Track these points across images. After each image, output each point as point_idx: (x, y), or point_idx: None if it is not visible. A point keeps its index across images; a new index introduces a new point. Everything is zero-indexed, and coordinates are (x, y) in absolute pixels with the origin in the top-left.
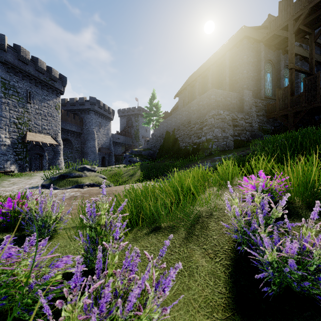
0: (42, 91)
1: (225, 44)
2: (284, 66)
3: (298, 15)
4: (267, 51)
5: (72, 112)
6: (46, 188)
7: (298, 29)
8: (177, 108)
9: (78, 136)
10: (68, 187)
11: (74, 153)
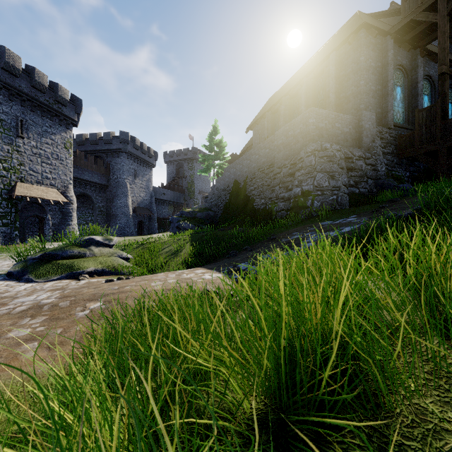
0: (42, 120)
1: (327, 44)
2: (423, 76)
3: None
4: (396, 51)
5: (94, 154)
6: (14, 278)
7: None
8: (250, 148)
9: (103, 190)
10: (52, 277)
11: (97, 215)
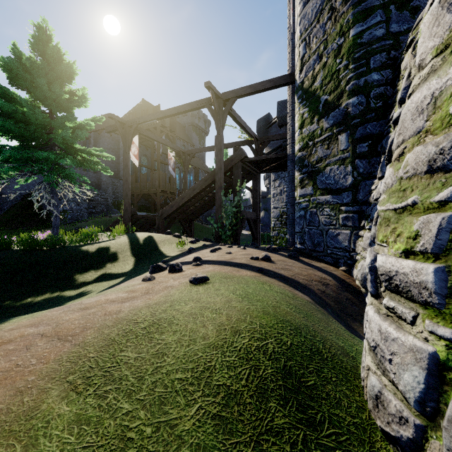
0: None
1: None
2: (142, 155)
3: None
4: None
5: None
6: None
7: (142, 137)
8: None
9: None
10: None
11: None
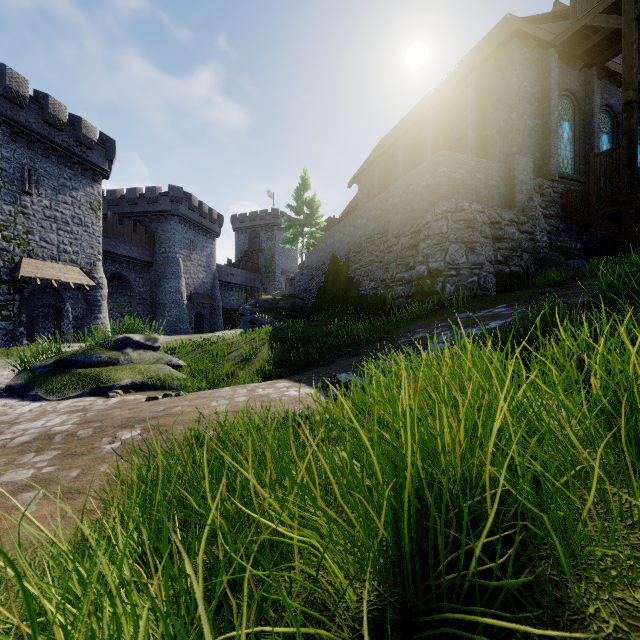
0: (59, 169)
1: (464, 61)
2: (601, 106)
3: None
4: (562, 71)
5: (132, 219)
6: (15, 395)
7: None
8: (354, 209)
9: (146, 269)
10: (70, 393)
11: (137, 305)
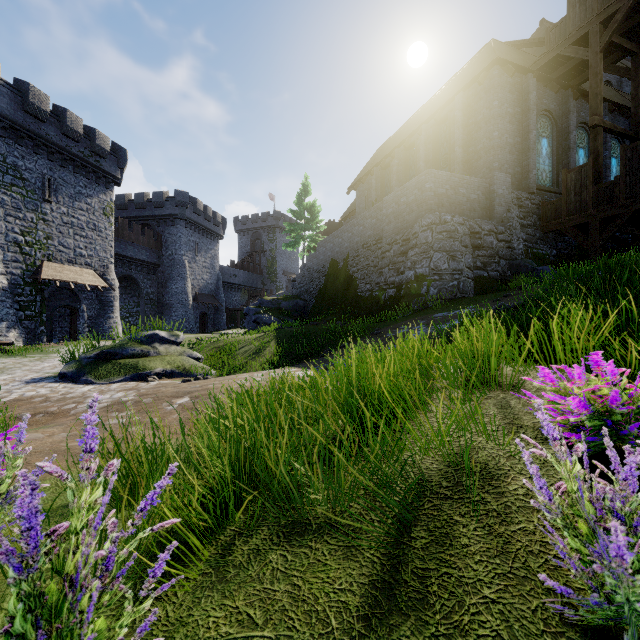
0: (75, 178)
1: (453, 80)
2: (577, 124)
3: (609, 13)
4: (541, 93)
5: (140, 222)
6: (68, 381)
7: (609, 44)
8: (353, 214)
9: (153, 271)
10: (115, 379)
11: (145, 305)
